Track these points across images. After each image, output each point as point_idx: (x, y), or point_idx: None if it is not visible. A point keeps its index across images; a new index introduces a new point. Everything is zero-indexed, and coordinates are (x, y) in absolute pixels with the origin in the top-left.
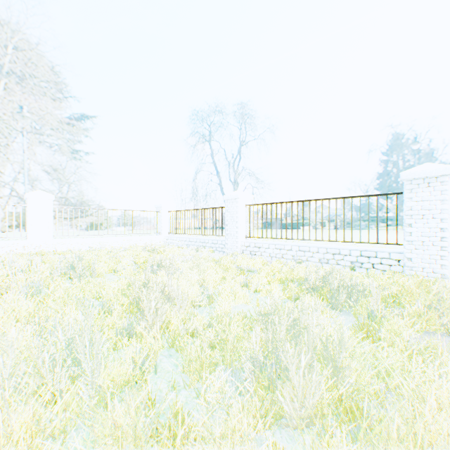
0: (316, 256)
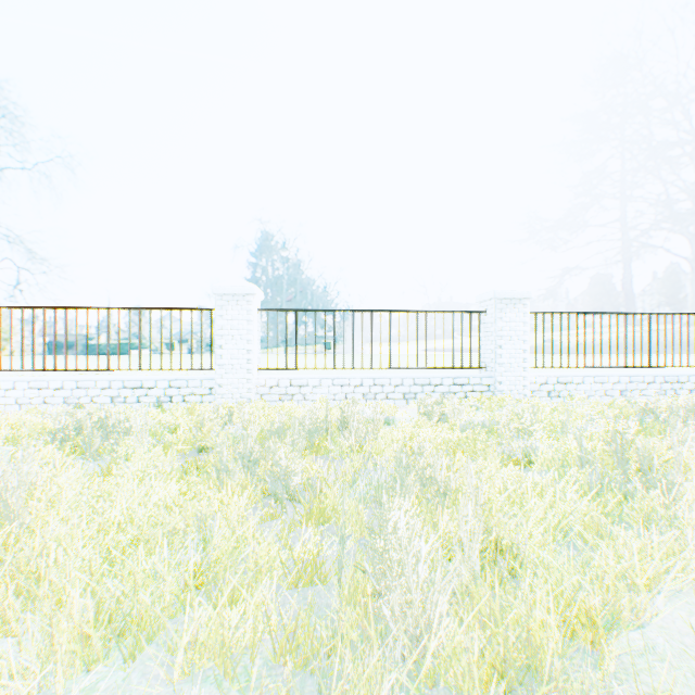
0: (108, 395)
